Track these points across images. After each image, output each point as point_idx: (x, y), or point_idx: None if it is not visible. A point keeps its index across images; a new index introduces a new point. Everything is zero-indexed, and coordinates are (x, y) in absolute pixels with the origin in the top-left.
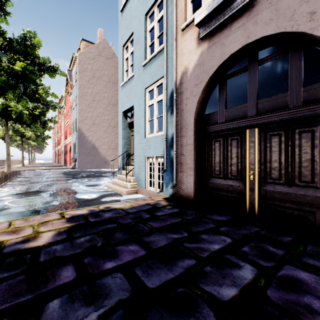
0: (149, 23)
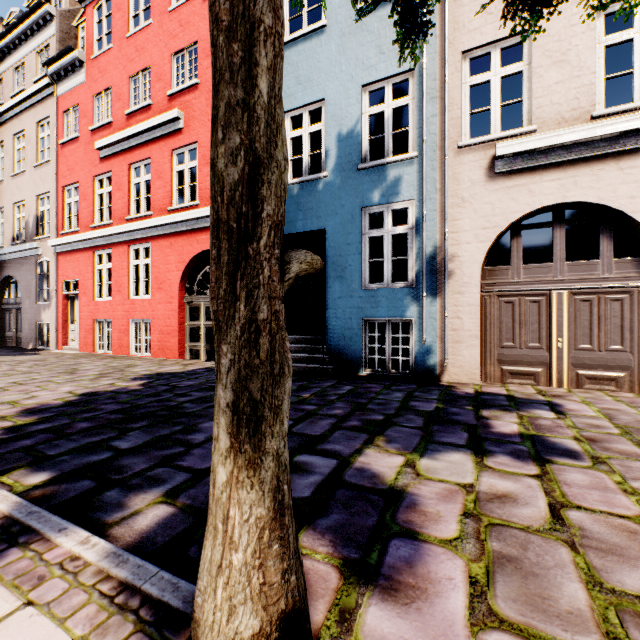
0: None
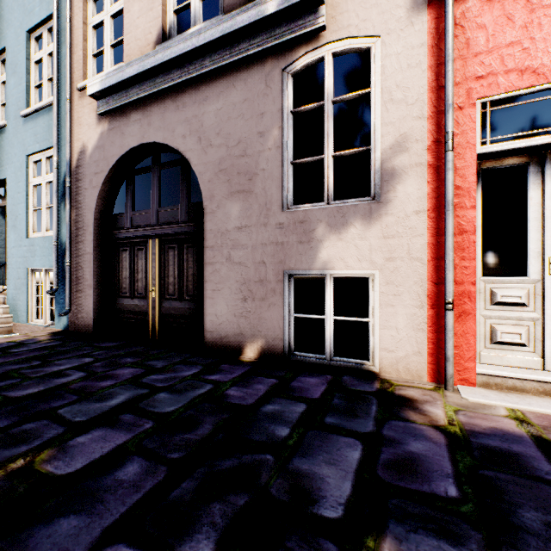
0: (36, 48)
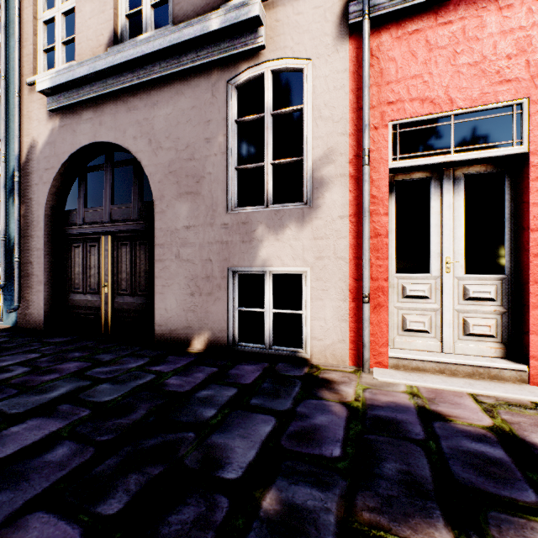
0: None
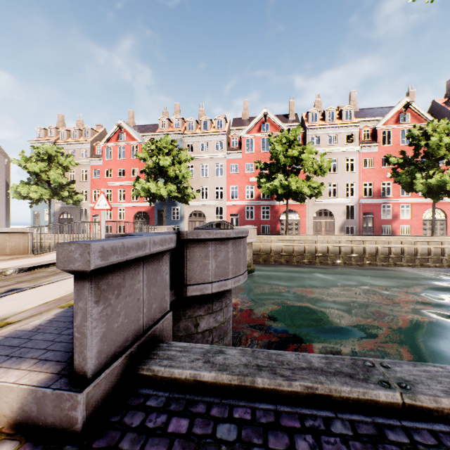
0: None
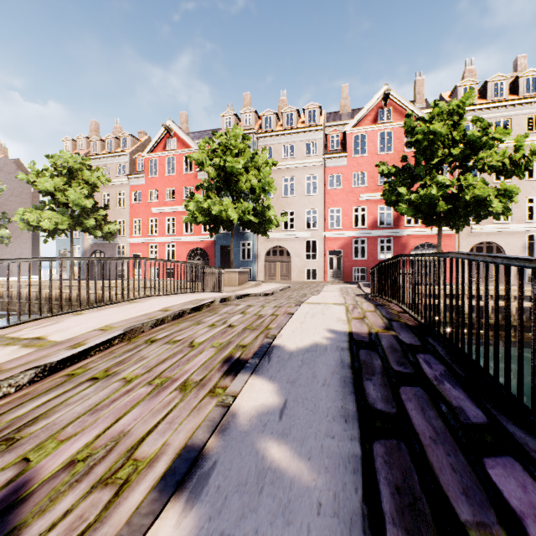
0: None
